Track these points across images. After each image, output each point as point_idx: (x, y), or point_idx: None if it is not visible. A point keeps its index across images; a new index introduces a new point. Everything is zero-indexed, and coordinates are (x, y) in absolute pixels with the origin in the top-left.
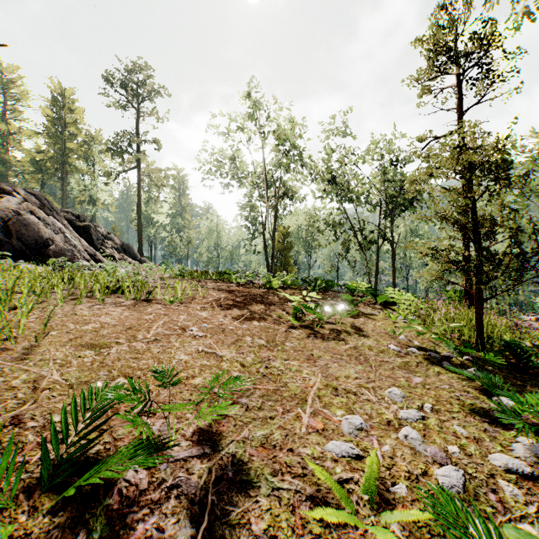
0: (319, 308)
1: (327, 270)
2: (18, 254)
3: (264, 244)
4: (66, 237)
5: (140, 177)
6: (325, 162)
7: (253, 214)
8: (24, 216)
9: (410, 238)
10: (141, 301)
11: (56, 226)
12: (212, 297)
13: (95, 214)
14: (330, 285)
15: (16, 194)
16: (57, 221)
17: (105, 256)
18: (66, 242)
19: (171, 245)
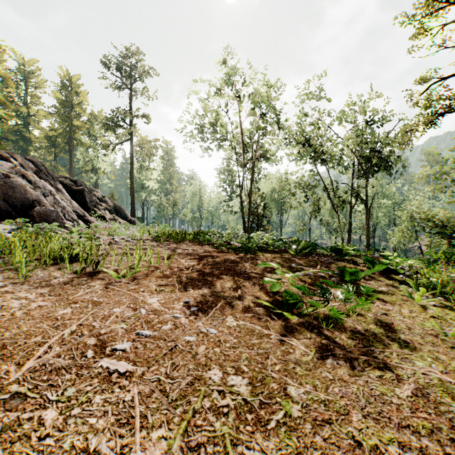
0: (325, 293)
1: (299, 229)
2: (5, 215)
3: (241, 205)
4: (55, 199)
5: (132, 148)
6: (298, 126)
7: (230, 178)
8: (12, 179)
9: (377, 199)
10: (84, 274)
11: (47, 188)
12: (179, 266)
13: (96, 181)
14: (313, 247)
15: (13, 160)
16: (51, 184)
17: (97, 217)
18: (55, 204)
19: (159, 207)
